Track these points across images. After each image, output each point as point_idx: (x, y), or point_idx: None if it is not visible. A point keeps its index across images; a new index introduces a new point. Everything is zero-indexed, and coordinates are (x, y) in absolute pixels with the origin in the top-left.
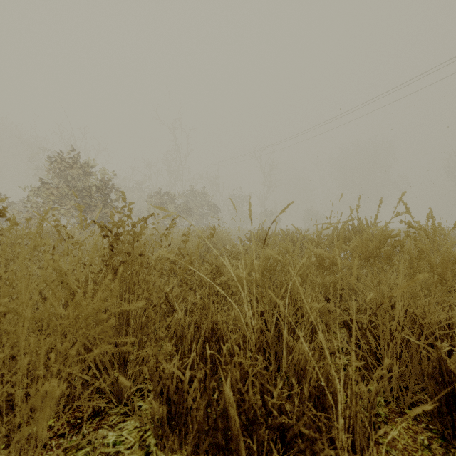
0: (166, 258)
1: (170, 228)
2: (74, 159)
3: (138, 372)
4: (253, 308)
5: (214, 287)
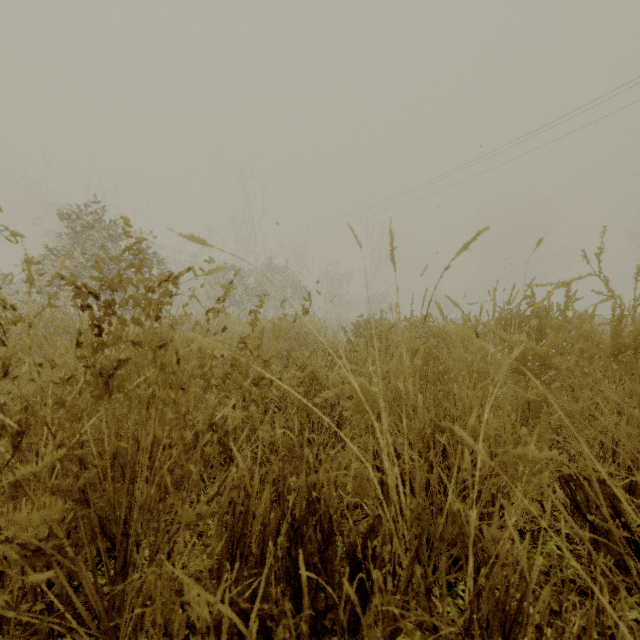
0: (201, 348)
1: (225, 298)
2: (95, 216)
3: (140, 615)
4: (399, 461)
5: (311, 411)
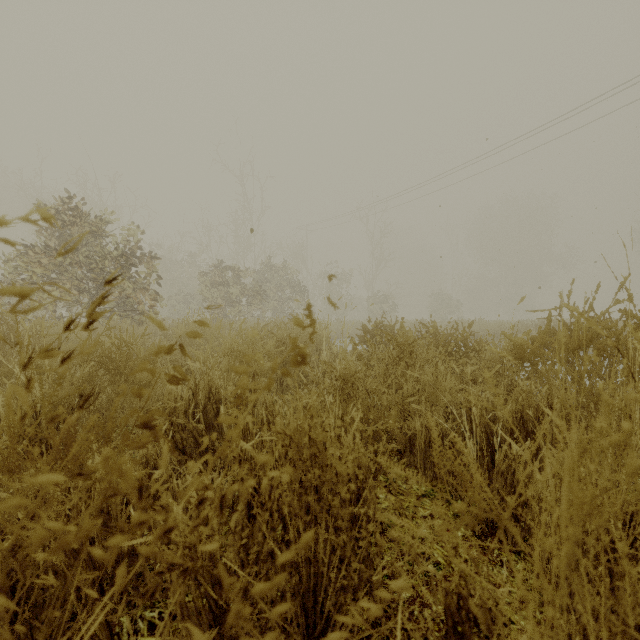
0: None
1: (95, 317)
2: (74, 209)
3: None
4: None
5: None
